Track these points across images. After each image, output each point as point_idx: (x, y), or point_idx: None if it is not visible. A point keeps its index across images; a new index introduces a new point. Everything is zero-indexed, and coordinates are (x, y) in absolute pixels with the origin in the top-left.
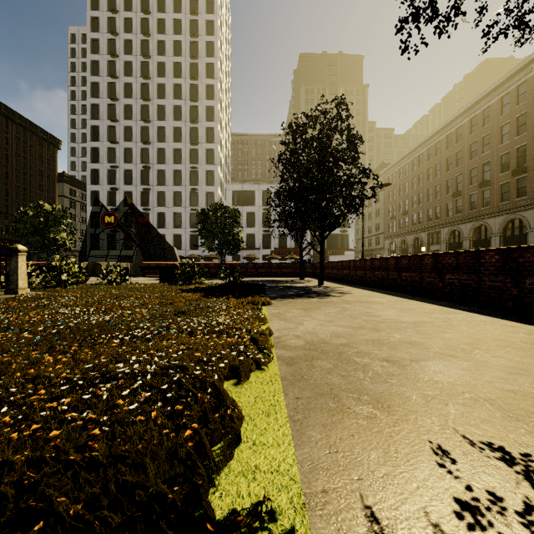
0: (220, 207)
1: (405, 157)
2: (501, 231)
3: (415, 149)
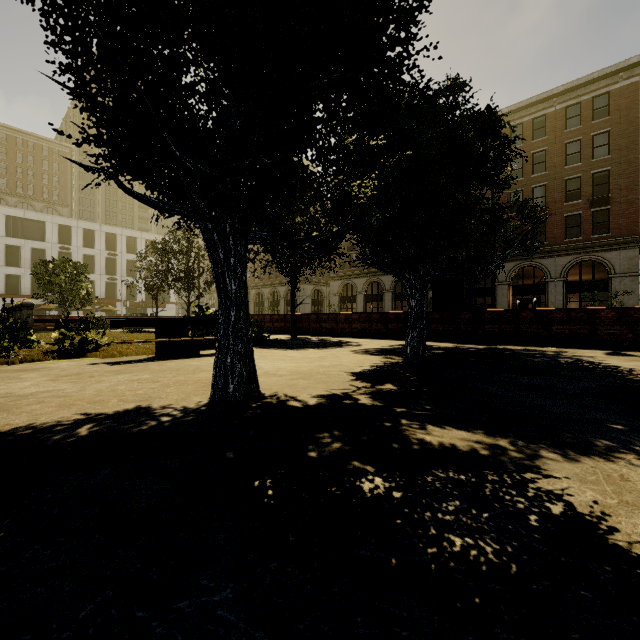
0: (68, 261)
1: None
2: (285, 296)
3: None
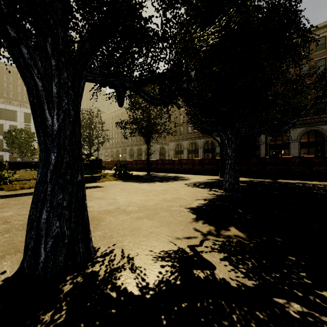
0: (23, 131)
1: (112, 112)
2: (145, 151)
3: (117, 110)
